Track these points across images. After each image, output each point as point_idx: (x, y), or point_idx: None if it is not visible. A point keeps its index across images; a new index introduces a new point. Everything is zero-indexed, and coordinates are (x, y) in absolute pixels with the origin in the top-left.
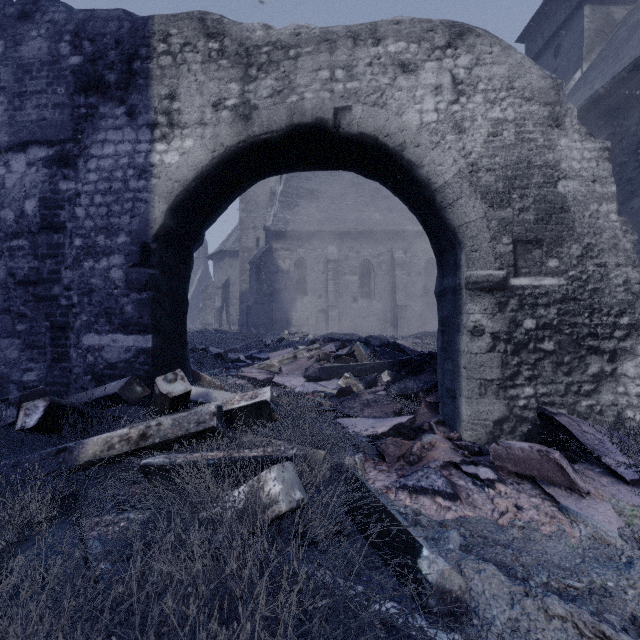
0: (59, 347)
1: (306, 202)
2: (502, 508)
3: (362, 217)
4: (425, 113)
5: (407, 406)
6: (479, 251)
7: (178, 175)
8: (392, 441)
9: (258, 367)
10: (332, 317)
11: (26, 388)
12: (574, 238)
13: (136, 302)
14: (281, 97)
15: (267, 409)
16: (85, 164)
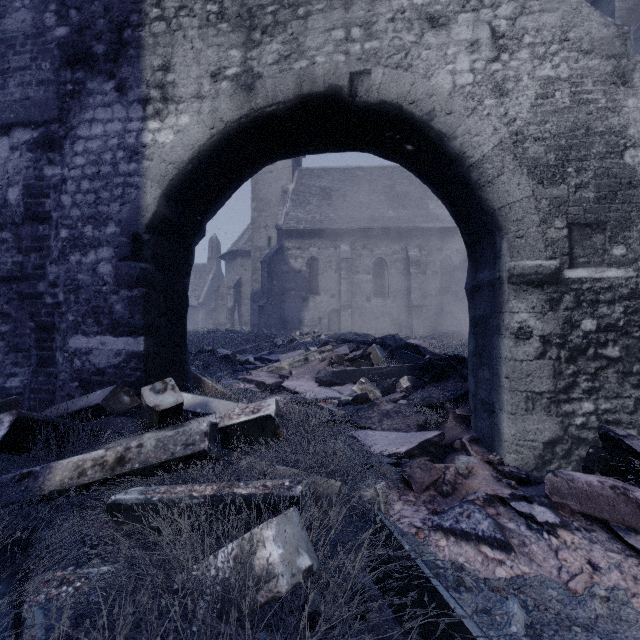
0: (45, 350)
1: (318, 200)
2: (571, 565)
3: (376, 214)
4: (458, 74)
5: (432, 418)
6: (525, 237)
7: (172, 156)
8: (420, 465)
9: (267, 370)
10: (345, 317)
11: (9, 395)
12: None
13: (126, 300)
14: (288, 63)
15: (271, 425)
16: (72, 146)
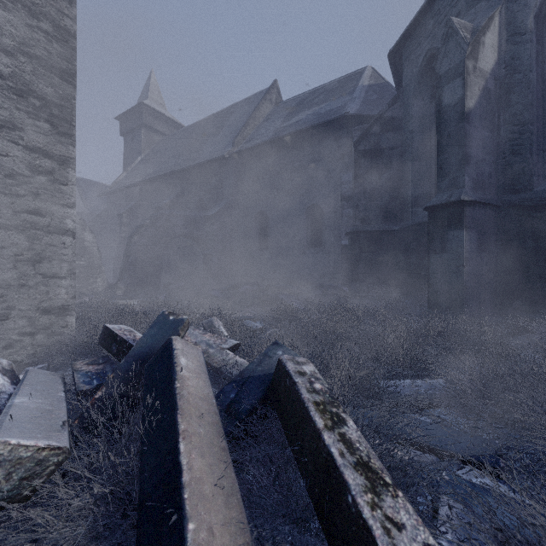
0: None
1: None
2: None
3: None
4: None
5: None
6: None
7: None
8: None
9: None
10: None
11: None
12: (88, 254)
13: None
14: None
15: None
16: None
